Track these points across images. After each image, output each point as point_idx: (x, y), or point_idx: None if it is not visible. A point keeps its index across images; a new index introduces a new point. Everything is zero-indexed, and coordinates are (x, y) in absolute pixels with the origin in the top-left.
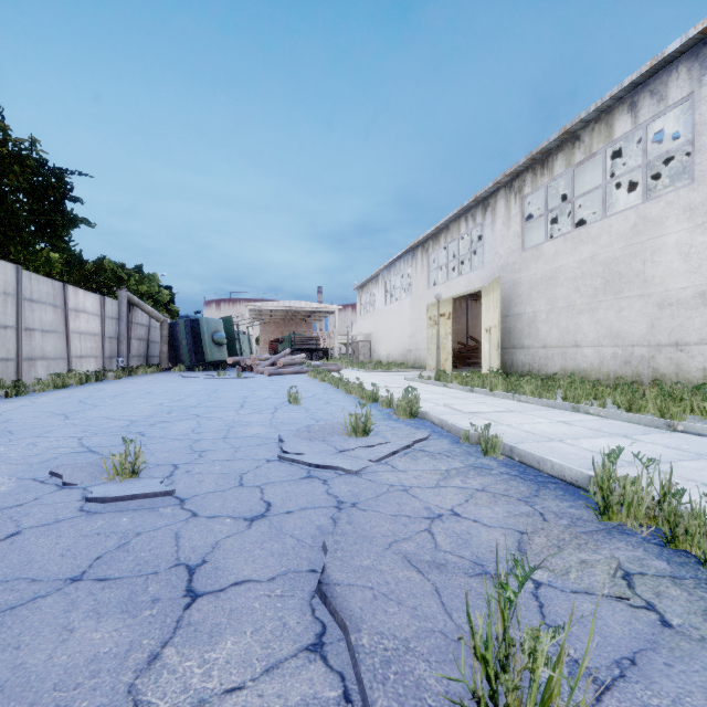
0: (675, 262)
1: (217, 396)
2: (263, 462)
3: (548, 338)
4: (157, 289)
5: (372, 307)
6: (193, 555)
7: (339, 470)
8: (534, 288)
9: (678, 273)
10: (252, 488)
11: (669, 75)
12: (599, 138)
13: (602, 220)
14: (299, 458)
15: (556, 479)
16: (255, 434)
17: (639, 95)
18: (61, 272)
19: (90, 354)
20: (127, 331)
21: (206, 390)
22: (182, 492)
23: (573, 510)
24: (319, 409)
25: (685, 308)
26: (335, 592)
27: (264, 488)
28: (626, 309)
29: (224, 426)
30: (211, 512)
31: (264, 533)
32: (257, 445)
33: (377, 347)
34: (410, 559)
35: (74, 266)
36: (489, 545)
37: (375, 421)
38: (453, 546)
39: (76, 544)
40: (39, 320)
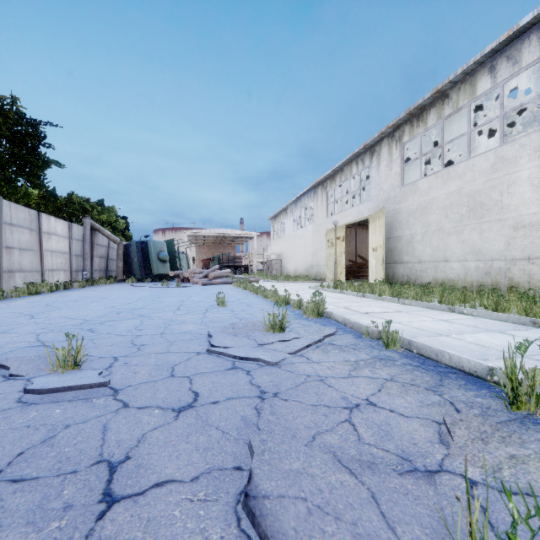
0: (527, 192)
1: (159, 300)
2: (193, 354)
3: (423, 255)
4: (115, 219)
5: (283, 233)
6: (117, 450)
7: (261, 361)
8: (411, 216)
9: (530, 201)
10: (182, 379)
11: (523, 43)
12: (464, 95)
13: (467, 160)
14: (225, 351)
15: (454, 370)
16: (188, 331)
17: (497, 60)
18: (39, 204)
19: (60, 268)
20: (90, 251)
21: (151, 296)
22: (117, 382)
23: (480, 400)
24: (242, 310)
25: (536, 229)
26: (264, 508)
27: (193, 379)
28: (487, 231)
29: (163, 324)
30: (141, 402)
31: (190, 424)
32: (189, 340)
33: (286, 264)
34: (340, 458)
35: (49, 200)
36: (411, 437)
37: (288, 320)
38: (376, 438)
39: (3, 437)
40: (17, 241)
